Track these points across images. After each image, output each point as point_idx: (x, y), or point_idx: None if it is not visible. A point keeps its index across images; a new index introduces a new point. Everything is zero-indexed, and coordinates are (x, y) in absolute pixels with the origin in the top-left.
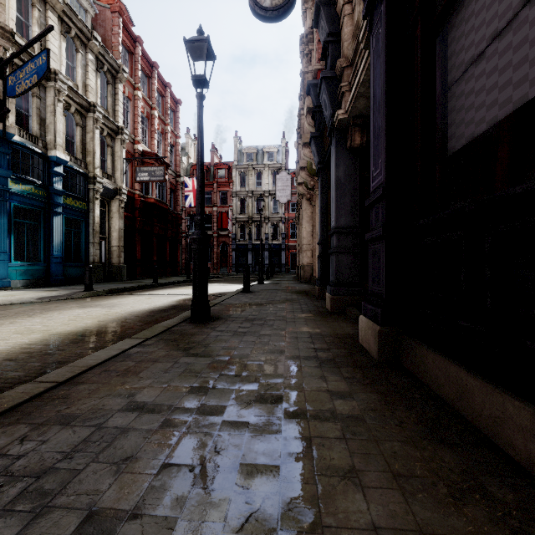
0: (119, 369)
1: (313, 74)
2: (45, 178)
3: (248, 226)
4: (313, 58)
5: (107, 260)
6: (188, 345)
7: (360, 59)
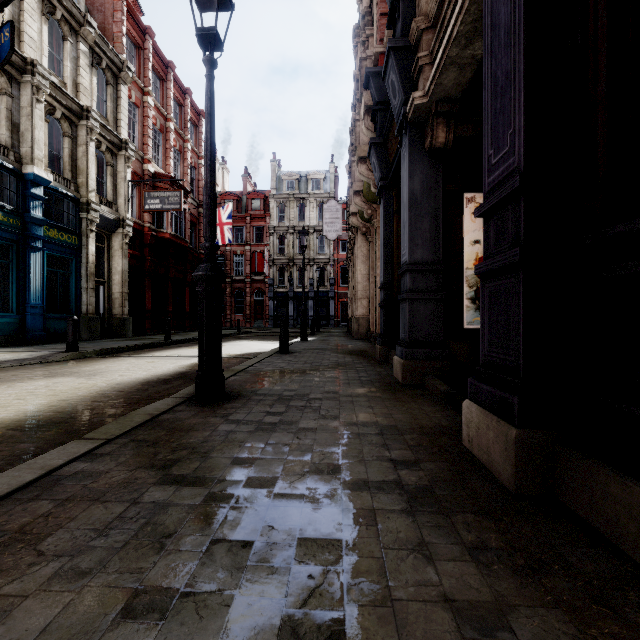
0: (10, 527)
1: (374, 61)
2: (19, 202)
3: (289, 269)
4: (371, 47)
5: (106, 310)
6: (173, 455)
7: (451, 7)
